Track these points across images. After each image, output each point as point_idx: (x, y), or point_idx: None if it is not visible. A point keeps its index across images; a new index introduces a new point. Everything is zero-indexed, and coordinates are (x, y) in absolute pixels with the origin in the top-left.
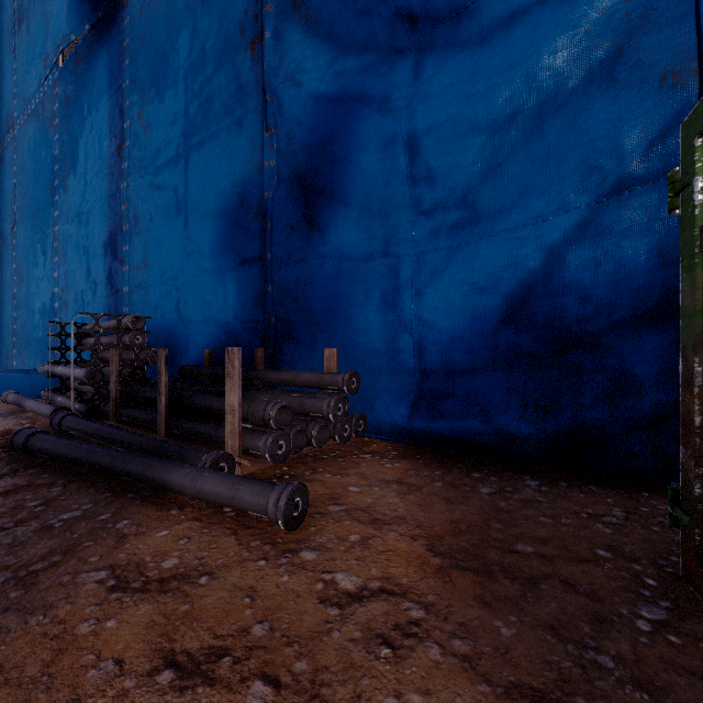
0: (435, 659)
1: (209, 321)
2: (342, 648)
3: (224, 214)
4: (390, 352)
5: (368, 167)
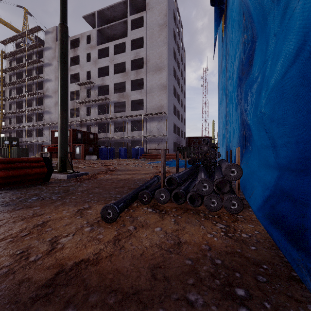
0: (3, 264)
1: (235, 137)
2: (28, 243)
3: (237, 80)
4: (263, 148)
5: (250, 0)
